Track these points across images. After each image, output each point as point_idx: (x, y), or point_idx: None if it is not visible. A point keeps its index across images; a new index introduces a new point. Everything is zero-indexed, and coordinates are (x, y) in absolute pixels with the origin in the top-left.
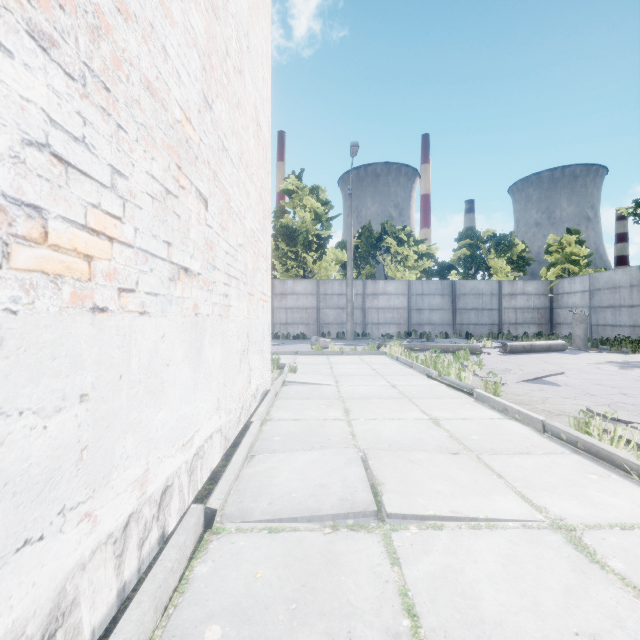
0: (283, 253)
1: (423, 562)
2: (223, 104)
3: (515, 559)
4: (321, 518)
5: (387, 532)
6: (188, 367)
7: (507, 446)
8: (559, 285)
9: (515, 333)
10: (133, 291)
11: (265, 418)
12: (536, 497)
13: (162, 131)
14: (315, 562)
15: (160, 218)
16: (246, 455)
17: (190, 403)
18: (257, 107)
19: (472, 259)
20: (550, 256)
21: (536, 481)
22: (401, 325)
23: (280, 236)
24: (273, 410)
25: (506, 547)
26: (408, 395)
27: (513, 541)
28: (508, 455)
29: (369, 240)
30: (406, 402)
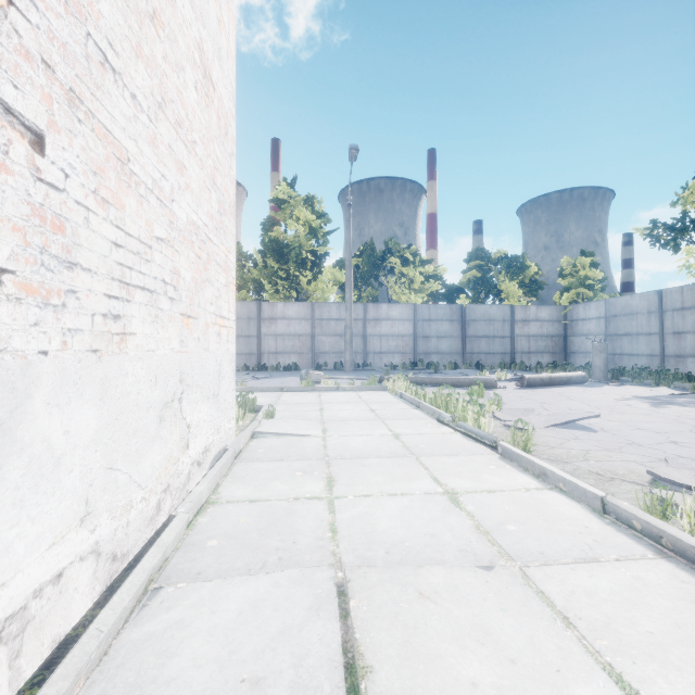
0: (273, 271)
1: None
2: None
3: None
4: None
5: None
6: None
7: (561, 545)
8: (573, 311)
9: (528, 363)
10: None
11: (208, 499)
12: (643, 681)
13: None
14: None
15: None
16: (139, 594)
17: None
18: (205, 52)
19: (482, 282)
20: (564, 280)
21: (628, 632)
22: (406, 354)
23: (269, 251)
24: (225, 483)
25: None
26: (415, 450)
27: None
28: (568, 566)
29: (371, 259)
30: (412, 463)
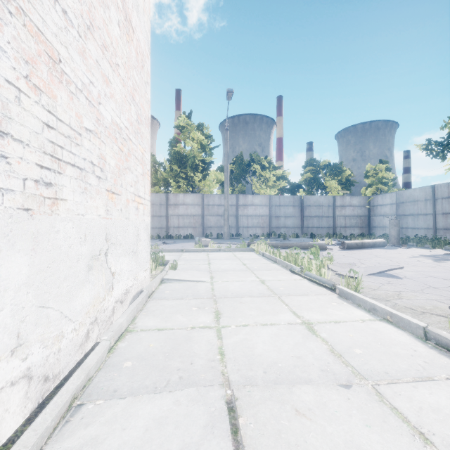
0: (176, 173)
1: None
2: None
3: None
4: None
5: None
6: None
7: (400, 366)
8: (374, 199)
9: (344, 234)
10: None
11: (127, 328)
12: None
13: None
14: None
15: None
16: (63, 412)
17: None
18: (126, 2)
19: (314, 180)
20: (368, 179)
21: None
22: (264, 228)
23: (173, 160)
24: (140, 315)
25: None
26: (276, 292)
27: None
28: (410, 384)
29: (241, 166)
30: (276, 300)
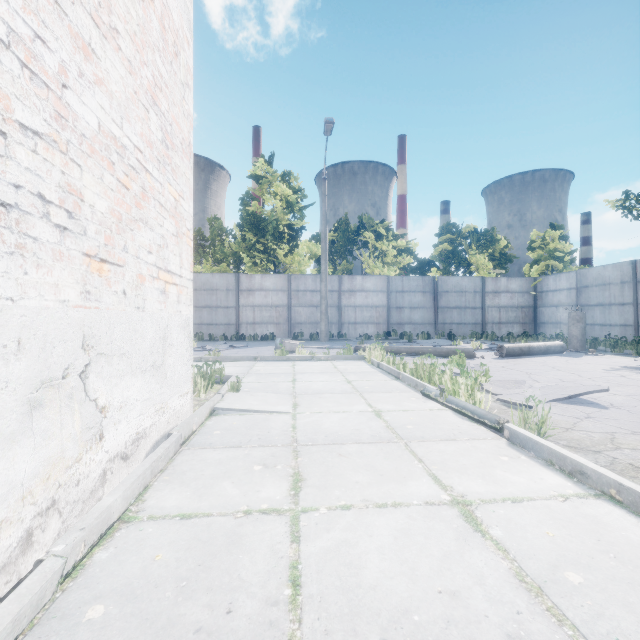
0: (251, 245)
1: None
2: None
3: None
4: None
5: None
6: None
7: None
8: (543, 282)
9: (499, 333)
10: None
11: (124, 513)
12: None
13: None
14: None
15: None
16: None
17: None
18: None
19: (453, 255)
20: (533, 252)
21: None
22: (380, 325)
23: (246, 225)
24: (158, 483)
25: None
26: (402, 433)
27: None
28: None
29: (346, 234)
30: (401, 451)
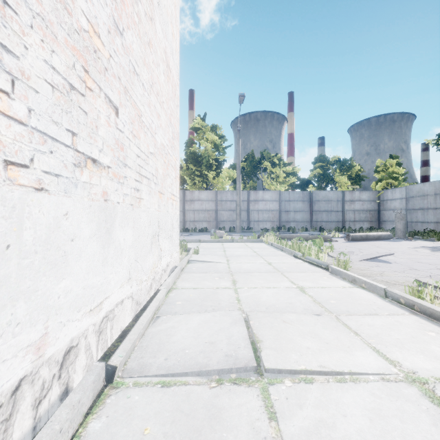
0: (192, 172)
1: (298, 416)
2: (134, 37)
3: (380, 413)
4: (208, 373)
5: (265, 386)
6: (96, 243)
7: (359, 308)
8: (384, 194)
9: (354, 228)
10: (26, 167)
11: (172, 287)
12: (389, 352)
13: (65, 31)
14: (200, 417)
15: (62, 108)
16: (152, 317)
17: (99, 274)
18: (167, 53)
19: (324, 176)
20: (378, 174)
21: (386, 338)
22: (274, 222)
23: (189, 160)
24: (178, 281)
25: (370, 400)
26: (280, 270)
27: (376, 394)
28: (360, 316)
29: (252, 163)
30: (279, 275)
